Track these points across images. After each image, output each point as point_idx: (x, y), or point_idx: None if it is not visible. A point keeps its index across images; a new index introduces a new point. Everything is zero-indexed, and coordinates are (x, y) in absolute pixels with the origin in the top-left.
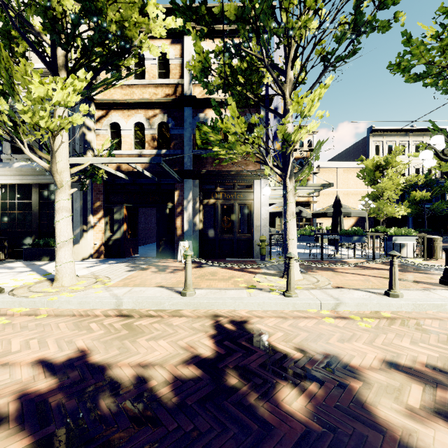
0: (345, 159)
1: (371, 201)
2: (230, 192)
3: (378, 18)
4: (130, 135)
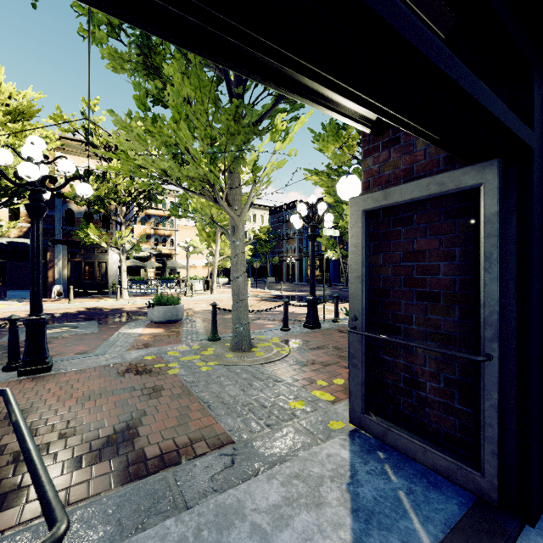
0: None
1: (211, 257)
2: (92, 254)
3: (157, 199)
4: (6, 211)
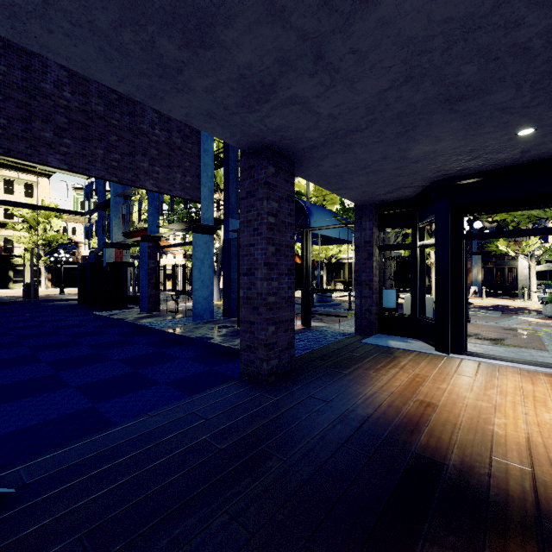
0: None
1: None
2: (502, 261)
3: None
4: None
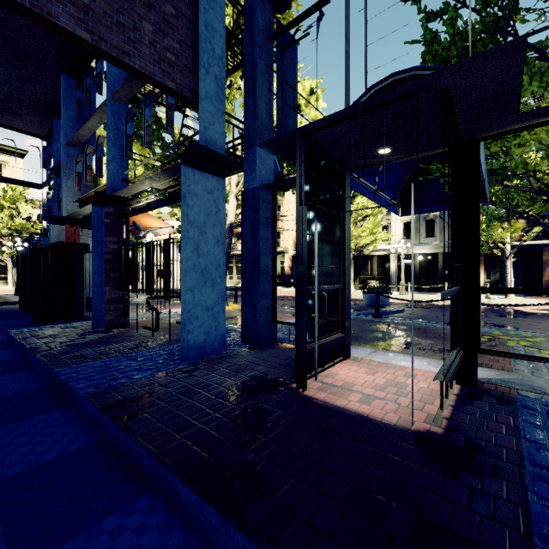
0: None
1: None
2: None
3: None
4: None
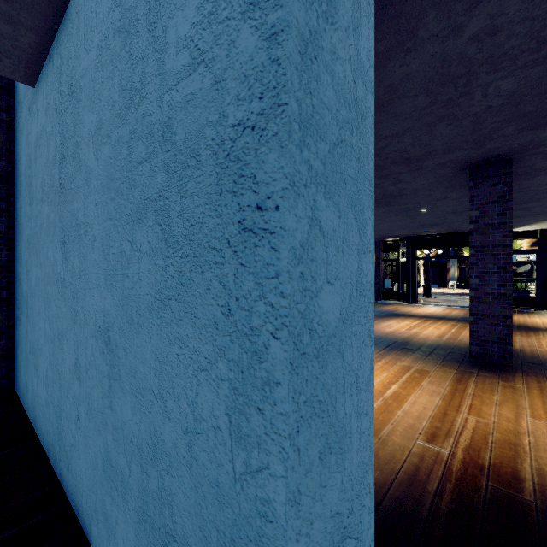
0: None
1: None
2: None
3: None
4: None
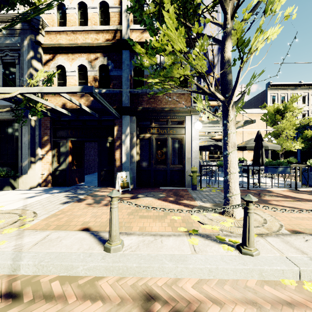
0: (247, 107)
1: (273, 138)
2: (164, 128)
3: None
4: (74, 76)
